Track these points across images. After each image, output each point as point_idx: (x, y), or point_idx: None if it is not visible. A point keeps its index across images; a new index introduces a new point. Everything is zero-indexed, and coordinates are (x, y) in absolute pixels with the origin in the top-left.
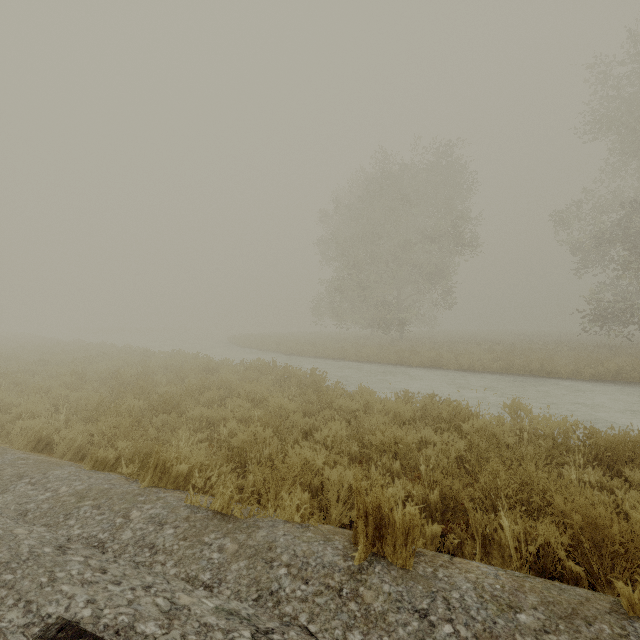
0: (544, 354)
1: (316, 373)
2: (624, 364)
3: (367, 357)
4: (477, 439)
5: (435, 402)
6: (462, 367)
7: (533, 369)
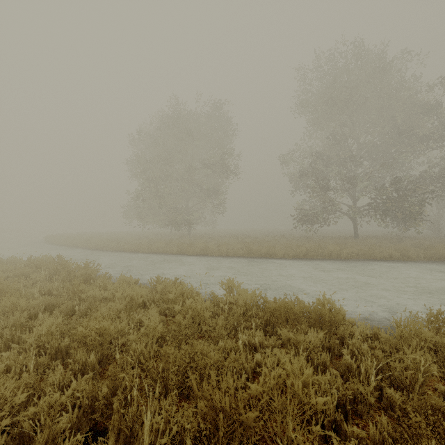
0: (271, 243)
1: (90, 266)
2: (310, 248)
3: (157, 249)
4: (179, 319)
5: (169, 286)
6: (221, 254)
7: (263, 253)
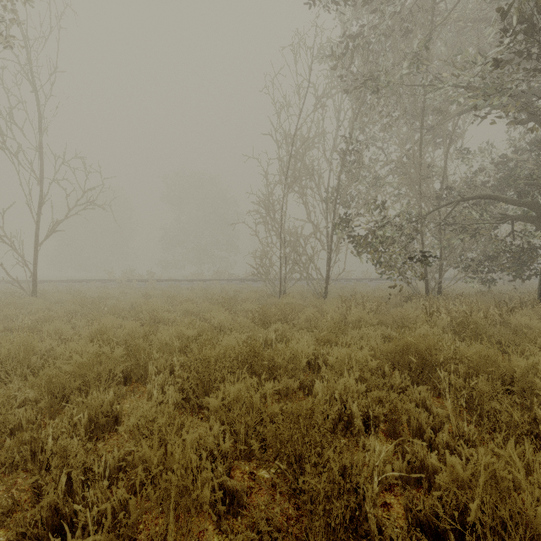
0: None
1: None
2: None
3: None
4: None
5: None
6: None
7: None
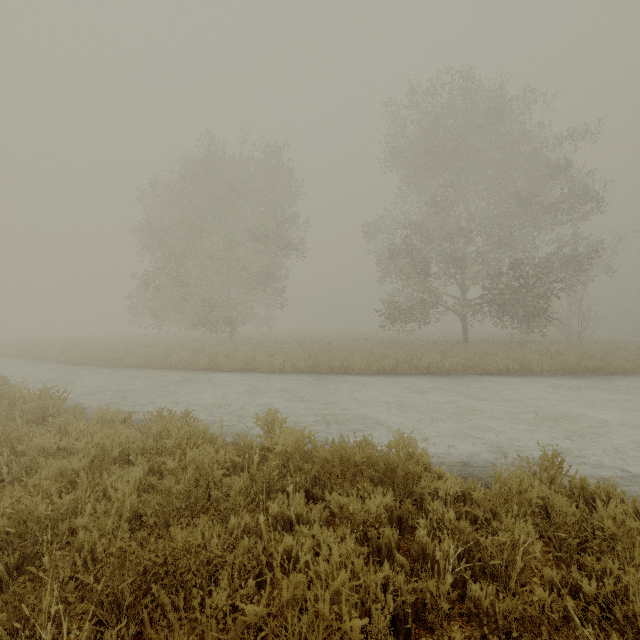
0: (348, 351)
1: (50, 394)
2: (401, 358)
3: (178, 363)
4: (169, 483)
5: (169, 426)
6: (274, 368)
7: (336, 366)
